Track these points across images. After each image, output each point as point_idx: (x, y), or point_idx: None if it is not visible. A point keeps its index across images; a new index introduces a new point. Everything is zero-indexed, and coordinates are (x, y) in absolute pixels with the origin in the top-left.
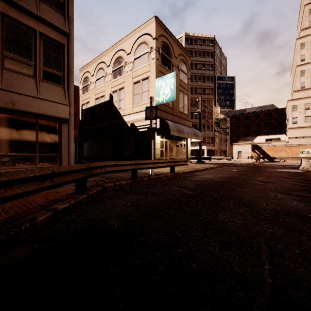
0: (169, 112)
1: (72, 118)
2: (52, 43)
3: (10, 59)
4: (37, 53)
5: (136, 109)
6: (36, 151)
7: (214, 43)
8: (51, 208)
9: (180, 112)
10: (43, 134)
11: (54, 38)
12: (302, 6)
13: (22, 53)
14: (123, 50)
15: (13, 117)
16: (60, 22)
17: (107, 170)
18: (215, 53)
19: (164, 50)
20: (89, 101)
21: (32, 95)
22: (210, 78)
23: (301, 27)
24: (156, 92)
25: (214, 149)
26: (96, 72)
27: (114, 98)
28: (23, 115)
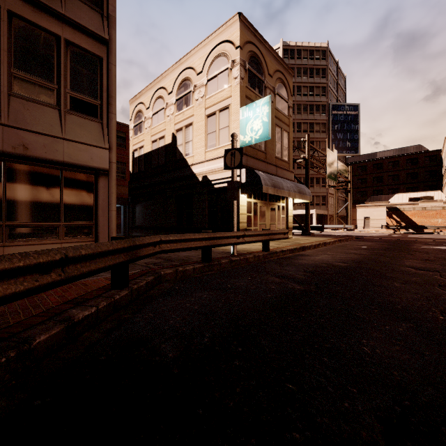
0: (261, 157)
1: (114, 168)
2: (84, 56)
3: (22, 80)
4: (62, 71)
5: (210, 154)
6: (60, 219)
7: (327, 55)
8: (64, 317)
9: (277, 159)
10: (71, 193)
11: (87, 48)
12: None
13: (39, 72)
14: (191, 68)
15: (26, 167)
16: (96, 23)
17: (164, 248)
18: (329, 70)
19: (252, 64)
20: (143, 145)
21: (54, 134)
22: (320, 108)
23: None
24: (241, 128)
25: (326, 214)
26: (153, 102)
27: (178, 140)
28: (40, 164)
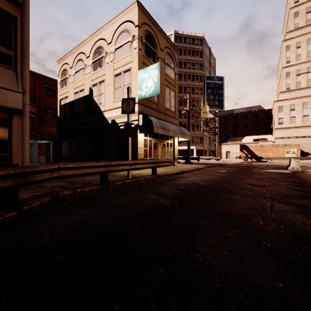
0: (154, 108)
1: (27, 109)
2: None
3: None
4: None
5: (117, 104)
6: None
7: (203, 42)
8: None
9: (166, 109)
10: None
11: (1, 7)
12: (288, 9)
13: None
14: (103, 39)
15: None
16: None
17: (62, 174)
18: (204, 53)
19: (147, 40)
20: (68, 95)
21: None
22: (199, 78)
23: (286, 30)
24: (139, 85)
25: (203, 149)
26: (75, 63)
27: (94, 93)
28: None
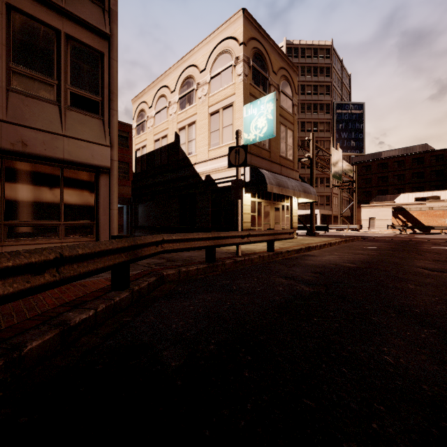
0: (265, 156)
1: (115, 166)
2: (85, 51)
3: (21, 75)
4: (62, 66)
5: (213, 153)
6: (60, 218)
7: (331, 53)
8: (60, 321)
9: (281, 158)
10: (72, 192)
11: (88, 43)
12: None
13: (39, 67)
14: (194, 65)
15: (25, 165)
16: (97, 18)
17: (166, 248)
18: (333, 69)
19: (256, 61)
20: (146, 144)
21: (54, 131)
22: (324, 107)
23: None
24: (245, 126)
25: (331, 214)
26: (156, 101)
27: (181, 139)
28: (40, 162)
